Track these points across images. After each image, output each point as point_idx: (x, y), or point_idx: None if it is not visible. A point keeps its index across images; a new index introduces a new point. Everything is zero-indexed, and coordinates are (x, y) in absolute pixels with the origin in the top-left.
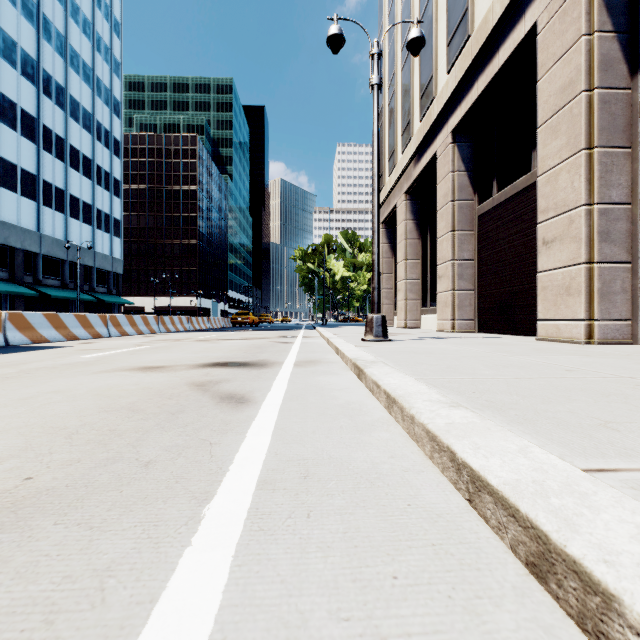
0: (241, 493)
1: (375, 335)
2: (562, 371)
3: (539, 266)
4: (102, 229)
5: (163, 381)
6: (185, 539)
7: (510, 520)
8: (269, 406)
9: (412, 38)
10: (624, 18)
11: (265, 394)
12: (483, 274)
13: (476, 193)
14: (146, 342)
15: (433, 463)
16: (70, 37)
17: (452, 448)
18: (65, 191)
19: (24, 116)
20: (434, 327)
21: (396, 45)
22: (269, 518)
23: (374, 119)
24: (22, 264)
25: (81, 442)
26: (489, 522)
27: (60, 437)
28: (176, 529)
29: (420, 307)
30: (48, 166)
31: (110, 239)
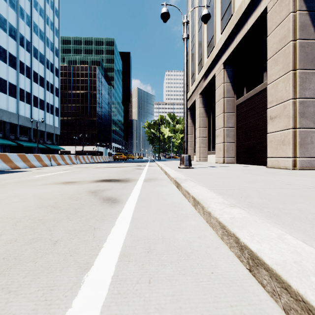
0: (108, 264)
1: (185, 165)
2: (285, 184)
3: (268, 130)
4: (49, 112)
5: (74, 190)
6: (68, 301)
7: (283, 291)
8: (129, 204)
9: (204, 14)
10: (312, 4)
11: (127, 197)
12: (239, 134)
13: (235, 94)
14: (69, 168)
15: (223, 242)
16: (33, 17)
17: (236, 235)
18: (31, 93)
19: (10, 56)
20: (214, 161)
21: (195, 20)
22: (124, 283)
23: (184, 55)
24: (9, 129)
25: (20, 227)
26: (265, 287)
27: (9, 224)
28: (64, 293)
29: (207, 151)
30: (22, 81)
31: (53, 117)
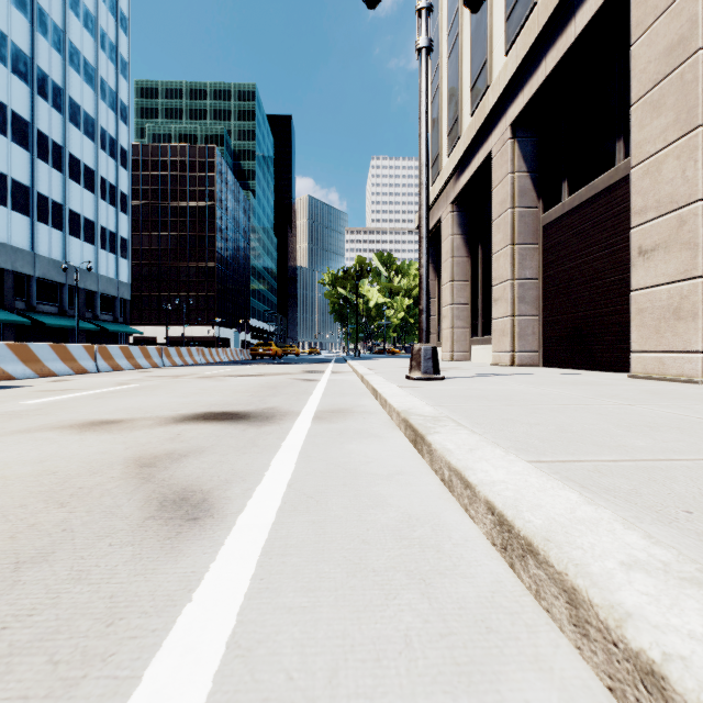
0: None
1: (423, 371)
2: None
3: (633, 283)
4: (107, 249)
5: (92, 453)
6: None
7: None
8: (244, 534)
9: None
10: None
11: (250, 490)
12: (550, 296)
13: (541, 198)
14: (135, 379)
15: None
16: (69, 31)
17: None
18: (63, 206)
19: (15, 119)
20: (486, 360)
21: (441, 32)
22: None
23: (422, 93)
24: (13, 288)
25: None
26: None
27: None
28: None
29: (469, 336)
30: (44, 177)
31: (116, 260)
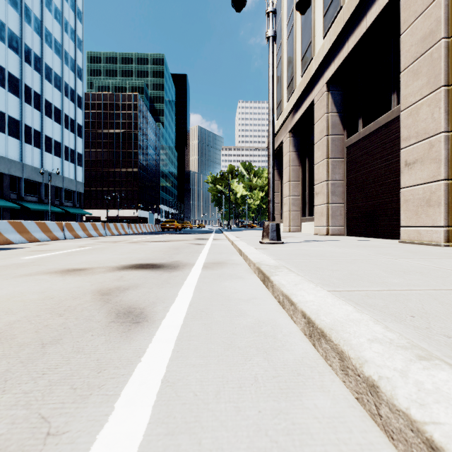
0: None
1: (271, 239)
2: None
3: (402, 183)
4: (69, 160)
5: (72, 287)
6: None
7: None
8: (166, 330)
9: None
10: None
11: (167, 307)
12: (351, 191)
13: (345, 129)
14: (89, 244)
15: None
16: (45, 21)
17: None
18: (41, 132)
19: (10, 77)
20: (311, 231)
21: (282, 22)
22: None
23: (270, 64)
24: (9, 185)
25: None
26: None
27: None
28: None
29: (300, 216)
30: (28, 114)
31: (74, 167)
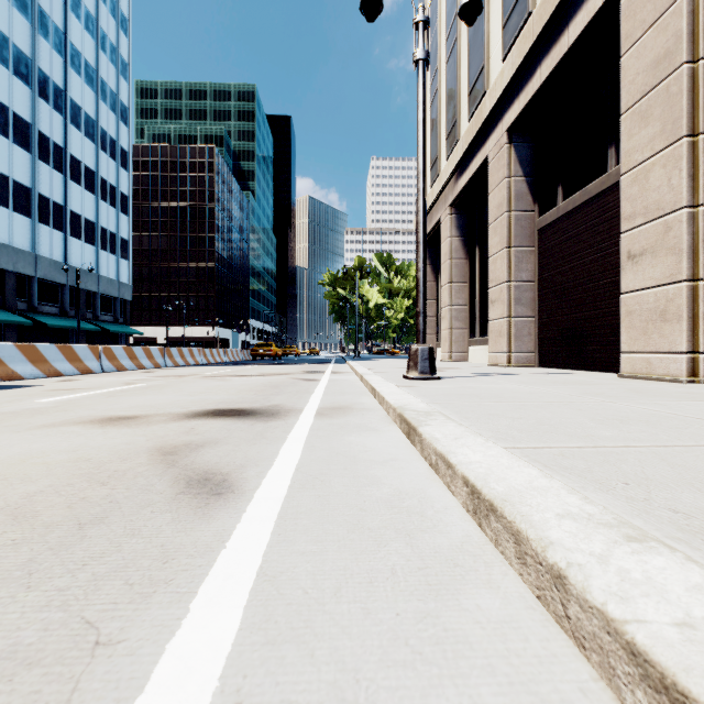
0: None
1: (420, 371)
2: None
3: (623, 286)
4: (107, 250)
5: (118, 444)
6: None
7: None
8: (262, 504)
9: (466, 2)
10: None
11: (263, 473)
12: (545, 298)
13: (536, 202)
14: (140, 379)
15: None
16: (70, 33)
17: None
18: (64, 207)
19: (17, 121)
20: (484, 360)
21: (439, 36)
22: None
23: (419, 103)
24: (14, 289)
25: None
26: None
27: None
28: None
29: (467, 337)
30: (45, 178)
31: (116, 261)
